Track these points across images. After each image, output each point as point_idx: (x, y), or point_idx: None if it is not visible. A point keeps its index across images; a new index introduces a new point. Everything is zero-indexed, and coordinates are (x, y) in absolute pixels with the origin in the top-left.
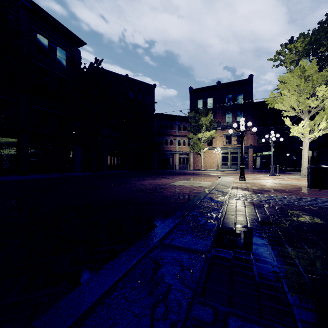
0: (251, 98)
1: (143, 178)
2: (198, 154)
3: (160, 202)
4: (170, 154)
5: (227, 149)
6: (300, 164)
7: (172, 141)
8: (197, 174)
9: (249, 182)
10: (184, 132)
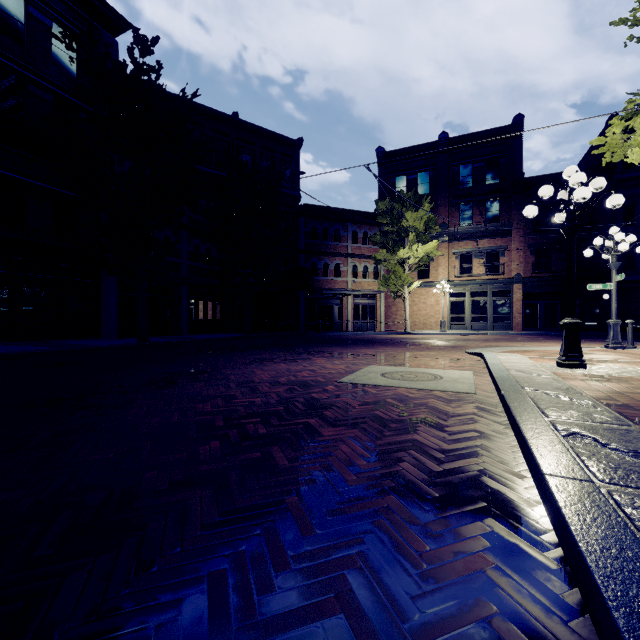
0: (520, 168)
1: (264, 356)
2: (397, 297)
3: (290, 613)
4: (334, 296)
5: (462, 285)
6: (635, 319)
7: (340, 267)
8: (403, 343)
9: (610, 374)
10: (366, 248)
